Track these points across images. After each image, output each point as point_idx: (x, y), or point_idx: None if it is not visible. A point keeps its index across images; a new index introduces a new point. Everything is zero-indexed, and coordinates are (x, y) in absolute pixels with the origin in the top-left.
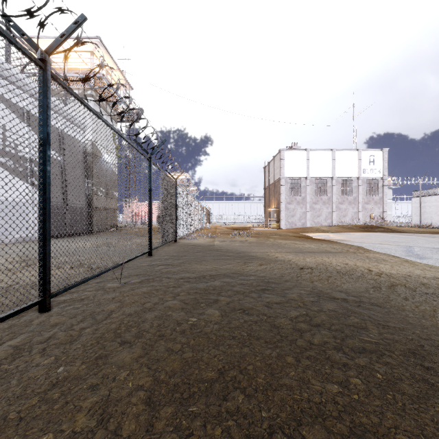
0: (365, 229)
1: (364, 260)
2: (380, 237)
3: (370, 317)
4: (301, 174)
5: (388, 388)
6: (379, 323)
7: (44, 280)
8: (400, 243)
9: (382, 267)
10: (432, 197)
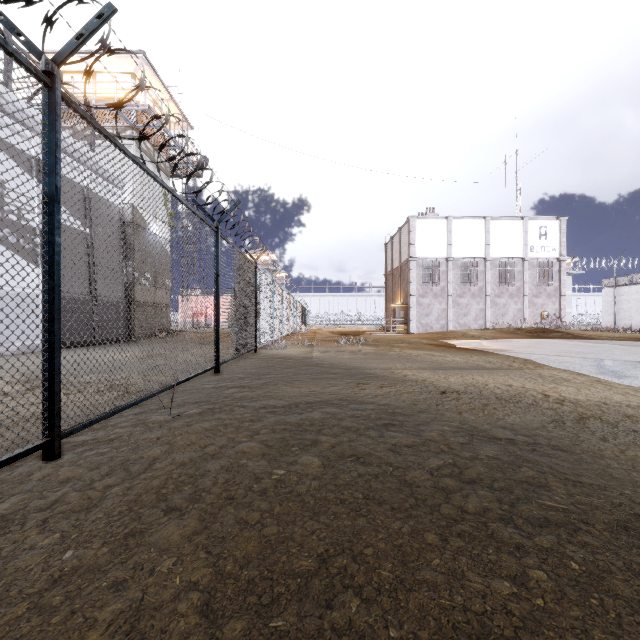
0: (533, 334)
1: (536, 381)
2: (556, 346)
3: (552, 468)
4: (440, 253)
5: (591, 587)
6: (567, 478)
7: (51, 412)
8: (587, 355)
9: (563, 391)
10: (631, 287)
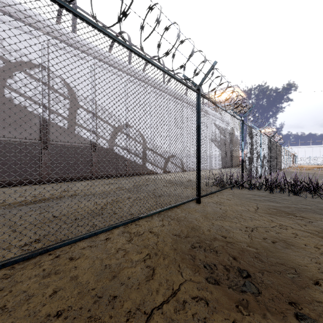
0: None
1: None
2: None
3: None
4: None
5: None
6: None
7: (270, 170)
8: None
9: None
10: None
